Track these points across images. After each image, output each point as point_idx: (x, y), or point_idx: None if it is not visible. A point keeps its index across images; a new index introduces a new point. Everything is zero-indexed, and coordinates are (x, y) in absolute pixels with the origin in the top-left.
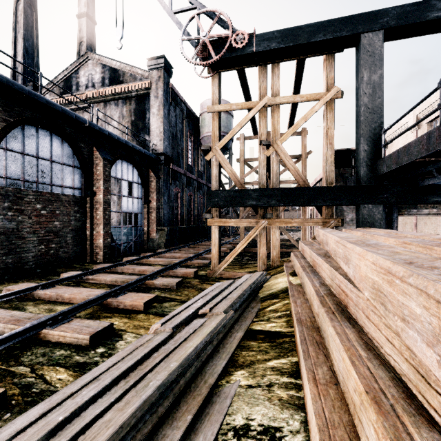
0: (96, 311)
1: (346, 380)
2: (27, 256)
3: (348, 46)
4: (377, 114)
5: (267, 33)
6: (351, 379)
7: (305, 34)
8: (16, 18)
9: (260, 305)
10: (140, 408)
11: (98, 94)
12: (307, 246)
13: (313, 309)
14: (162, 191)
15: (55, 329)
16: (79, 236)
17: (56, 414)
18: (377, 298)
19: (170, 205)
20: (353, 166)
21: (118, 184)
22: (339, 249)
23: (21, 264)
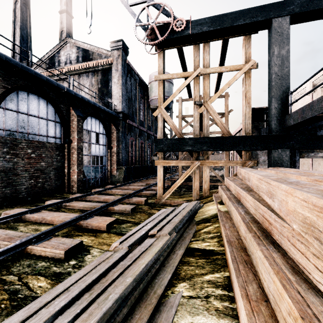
0: (71, 231)
1: (277, 301)
2: (20, 188)
3: (262, 28)
4: (285, 80)
5: (200, 19)
6: (283, 302)
7: (229, 20)
8: (15, 14)
9: (196, 227)
10: (101, 320)
11: (74, 68)
12: (232, 181)
13: (240, 232)
14: (121, 139)
15: (38, 245)
16: (59, 173)
17: (32, 322)
18: (310, 232)
19: (127, 150)
20: (265, 120)
21: (89, 134)
22: (262, 185)
23: (16, 194)
